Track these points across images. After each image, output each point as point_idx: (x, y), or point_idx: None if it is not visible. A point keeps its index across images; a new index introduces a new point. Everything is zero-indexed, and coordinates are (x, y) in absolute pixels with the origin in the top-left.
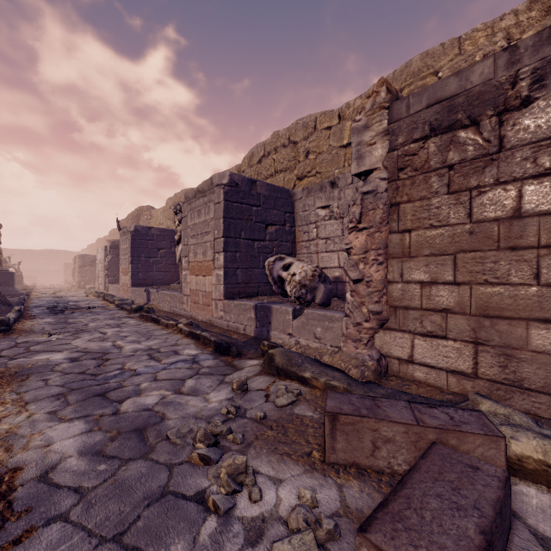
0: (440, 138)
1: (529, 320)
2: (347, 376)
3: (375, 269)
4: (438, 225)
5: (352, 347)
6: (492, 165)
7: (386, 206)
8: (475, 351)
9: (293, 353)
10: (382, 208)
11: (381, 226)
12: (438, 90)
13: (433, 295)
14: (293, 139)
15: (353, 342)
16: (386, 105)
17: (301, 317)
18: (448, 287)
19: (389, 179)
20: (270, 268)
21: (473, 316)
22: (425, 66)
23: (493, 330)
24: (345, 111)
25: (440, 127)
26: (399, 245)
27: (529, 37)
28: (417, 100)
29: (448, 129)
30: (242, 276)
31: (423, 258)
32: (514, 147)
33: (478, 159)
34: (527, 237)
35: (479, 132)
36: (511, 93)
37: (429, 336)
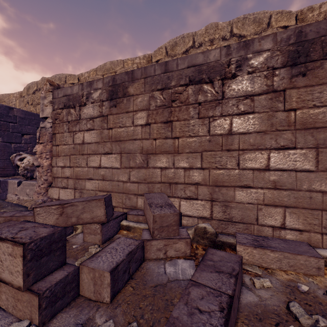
0: (66, 110)
1: (86, 179)
2: (25, 209)
3: (45, 161)
4: (66, 144)
5: (37, 196)
6: (78, 124)
7: (50, 134)
8: (75, 192)
9: (4, 202)
10: (49, 135)
11: (48, 143)
12: (66, 91)
13: (65, 172)
14: None
15: (38, 194)
16: (51, 90)
17: (21, 185)
18: (68, 168)
19: (53, 122)
20: (13, 159)
21: (74, 179)
22: (111, 68)
23: (78, 183)
24: (81, 77)
25: (66, 106)
26: (55, 151)
27: (85, 82)
28: (61, 92)
29: (68, 107)
30: (0, 164)
31: (62, 157)
32: (83, 119)
33: (75, 121)
34: (85, 151)
35: (75, 111)
36: (82, 100)
37: (63, 188)
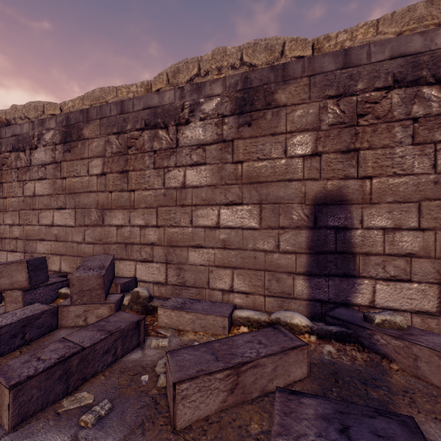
0: (15, 153)
1: (37, 240)
2: None
3: None
4: (15, 196)
5: None
6: (29, 171)
7: None
8: (25, 256)
9: None
10: None
11: None
12: (15, 130)
13: (13, 231)
14: (27, 116)
15: None
16: None
17: None
18: (18, 226)
19: None
20: None
21: (24, 240)
22: (101, 97)
23: (29, 245)
24: (63, 107)
25: (15, 148)
26: (3, 205)
27: (37, 120)
28: (9, 131)
29: (17, 150)
30: None
31: (10, 212)
32: (34, 165)
33: (25, 168)
34: (36, 205)
35: (25, 155)
36: (33, 142)
37: (12, 251)
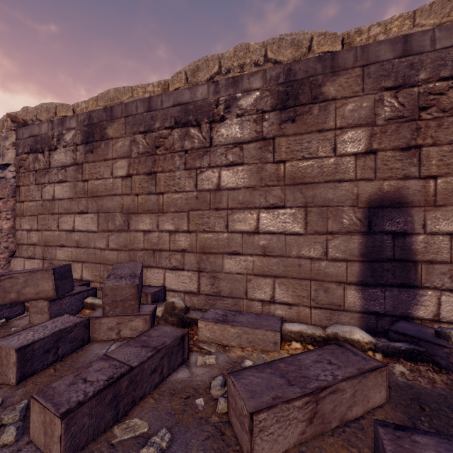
0: (33, 155)
1: (57, 246)
2: None
3: (6, 223)
4: (33, 200)
5: None
6: (48, 174)
7: (13, 186)
8: (43, 263)
9: None
10: (10, 188)
11: (10, 198)
12: (33, 130)
13: (31, 237)
14: (39, 118)
15: None
16: (14, 129)
17: None
18: (36, 232)
19: (16, 171)
20: None
21: (43, 246)
22: (116, 97)
23: (48, 252)
24: (76, 108)
25: (33, 149)
26: (20, 209)
27: (56, 119)
28: (26, 131)
29: (36, 151)
30: None
31: (28, 217)
32: (53, 167)
33: (44, 170)
34: (56, 209)
35: (44, 157)
36: (52, 142)
37: (30, 258)
